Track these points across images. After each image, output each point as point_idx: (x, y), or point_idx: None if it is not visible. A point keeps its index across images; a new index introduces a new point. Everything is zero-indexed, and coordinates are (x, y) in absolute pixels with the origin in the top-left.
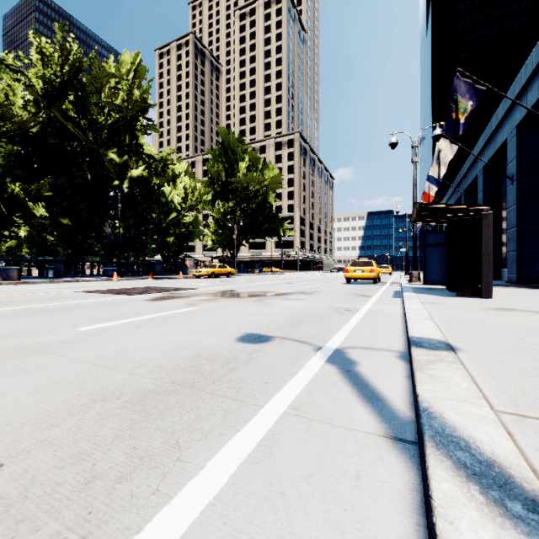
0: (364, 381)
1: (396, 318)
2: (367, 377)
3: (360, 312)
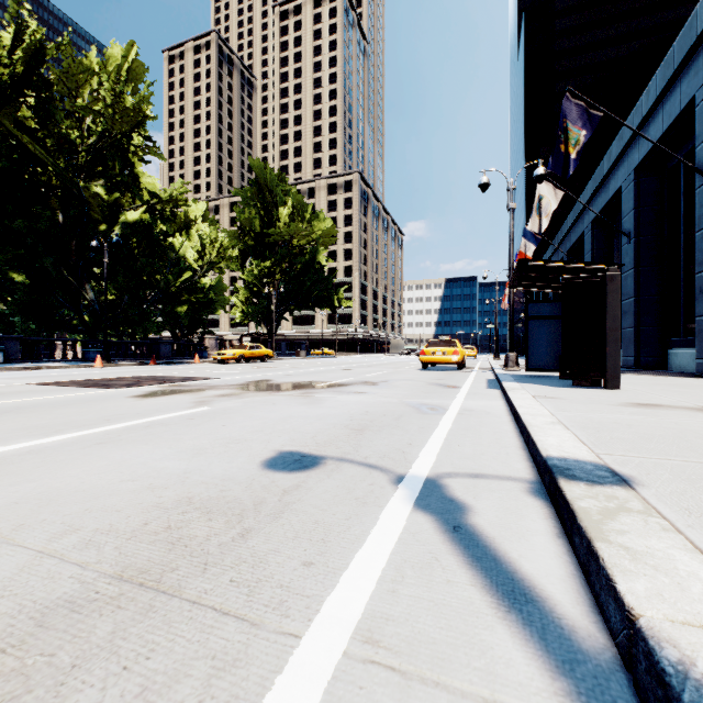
0: (489, 549)
1: (503, 421)
2: (492, 541)
3: (450, 411)
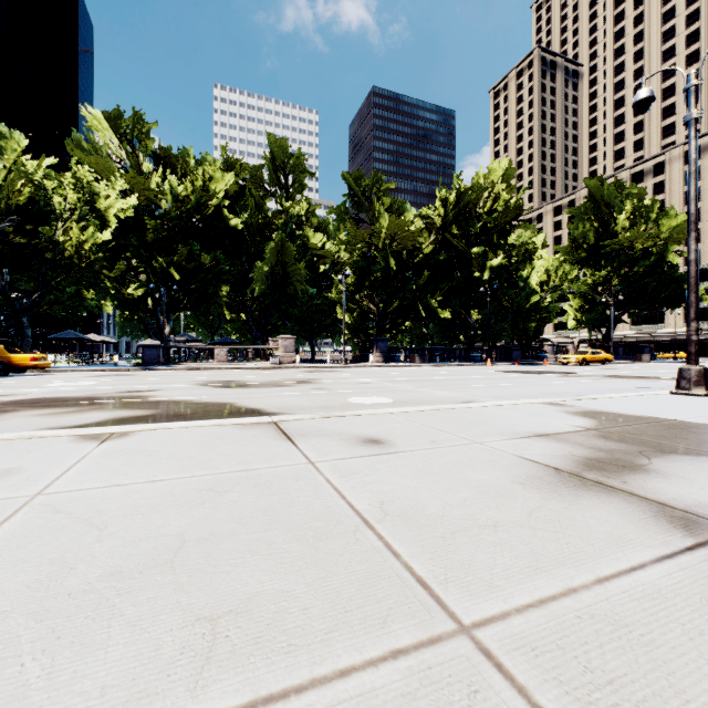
0: None
1: None
2: None
3: None
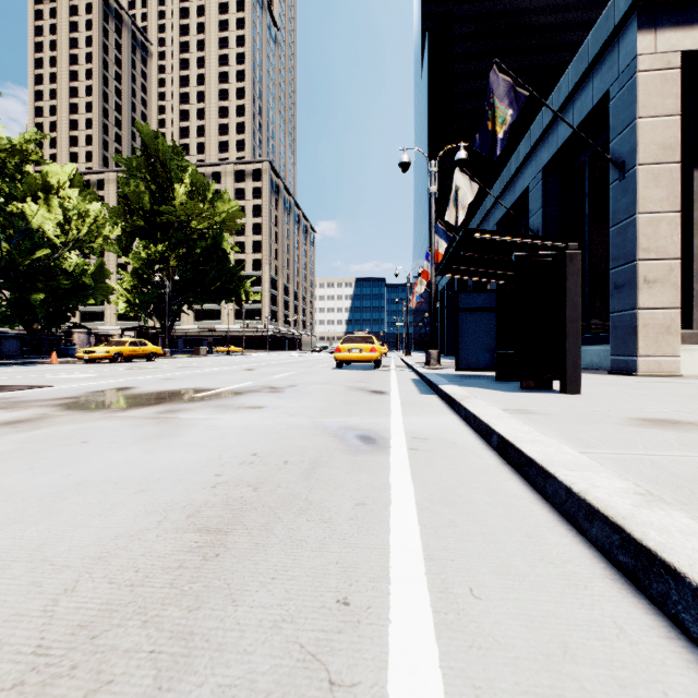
0: None
1: (490, 464)
2: None
3: (395, 442)
